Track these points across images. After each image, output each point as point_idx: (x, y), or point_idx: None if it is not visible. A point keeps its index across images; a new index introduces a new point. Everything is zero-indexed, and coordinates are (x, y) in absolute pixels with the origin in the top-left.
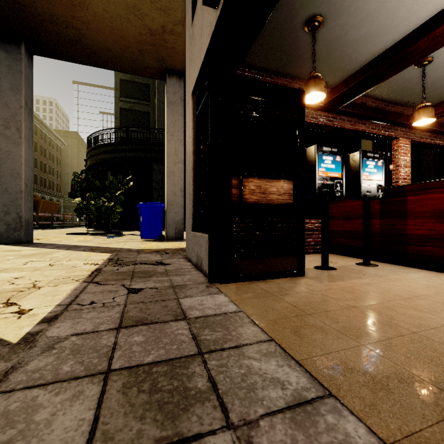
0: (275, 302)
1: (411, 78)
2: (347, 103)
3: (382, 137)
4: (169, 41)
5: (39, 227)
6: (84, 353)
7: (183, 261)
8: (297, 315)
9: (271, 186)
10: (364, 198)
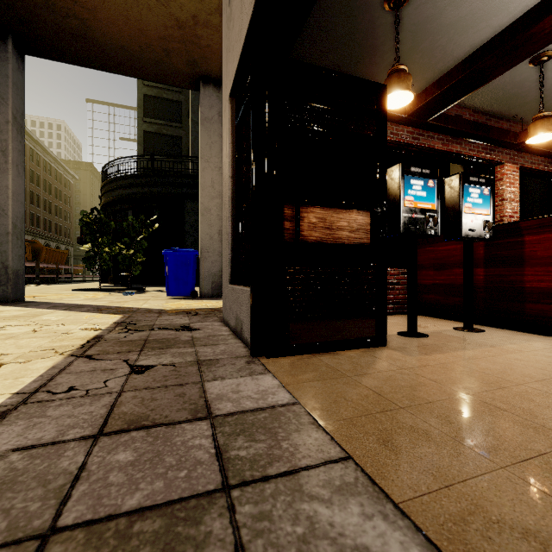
0: (349, 388)
1: (522, 81)
2: (439, 113)
3: (482, 161)
4: (203, 36)
5: (41, 282)
6: (20, 489)
7: (218, 326)
8: (385, 409)
9: (340, 218)
10: (465, 239)
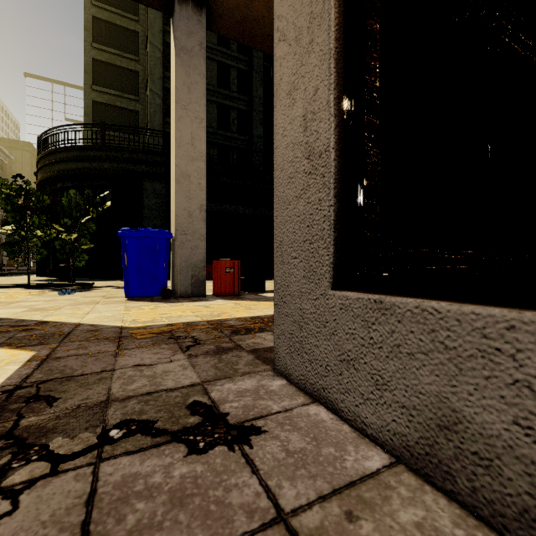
0: None
1: None
2: None
3: None
4: None
5: None
6: None
7: (289, 398)
8: None
9: None
10: None
